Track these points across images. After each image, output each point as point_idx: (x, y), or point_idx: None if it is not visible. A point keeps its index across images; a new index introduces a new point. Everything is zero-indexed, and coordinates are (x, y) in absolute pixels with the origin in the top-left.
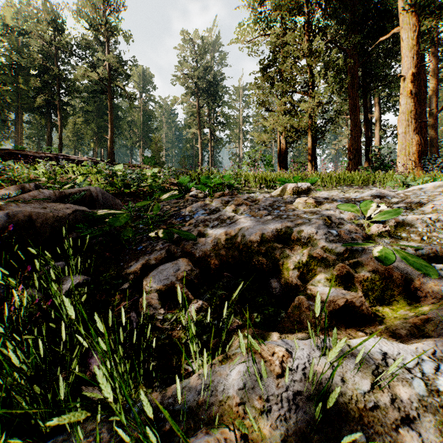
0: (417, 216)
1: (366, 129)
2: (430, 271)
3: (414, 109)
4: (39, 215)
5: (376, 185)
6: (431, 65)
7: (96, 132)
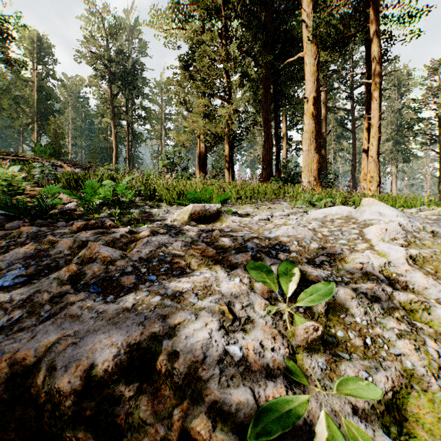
0: (351, 291)
1: (276, 142)
2: None
3: (315, 129)
4: None
5: (285, 198)
6: (323, 95)
7: None
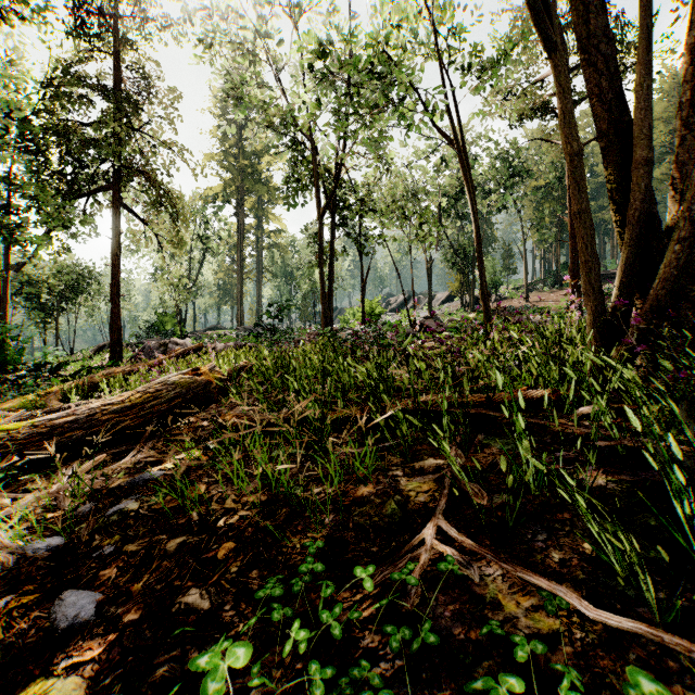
0: None
1: None
2: None
3: None
4: None
5: None
6: None
7: None
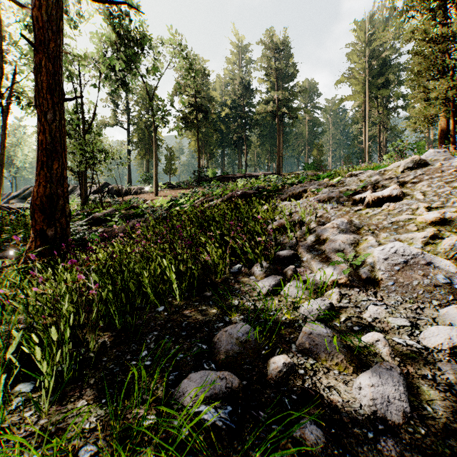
0: (349, 179)
1: None
2: (320, 191)
3: None
4: (246, 193)
5: None
6: None
7: (269, 150)
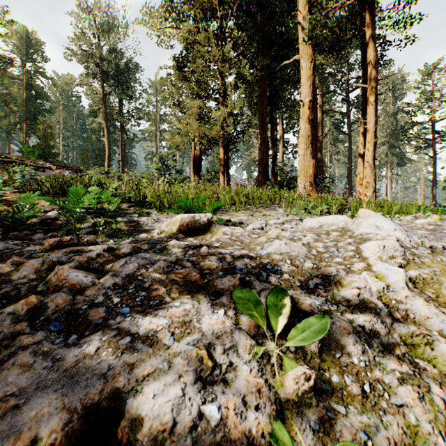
0: (347, 325)
1: (273, 145)
2: None
3: (311, 134)
4: None
5: (281, 203)
6: (319, 98)
7: None
